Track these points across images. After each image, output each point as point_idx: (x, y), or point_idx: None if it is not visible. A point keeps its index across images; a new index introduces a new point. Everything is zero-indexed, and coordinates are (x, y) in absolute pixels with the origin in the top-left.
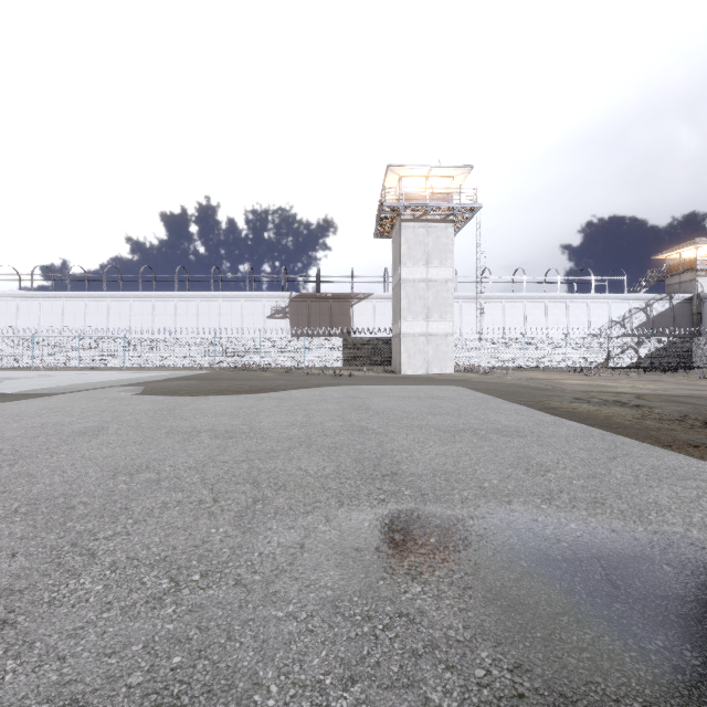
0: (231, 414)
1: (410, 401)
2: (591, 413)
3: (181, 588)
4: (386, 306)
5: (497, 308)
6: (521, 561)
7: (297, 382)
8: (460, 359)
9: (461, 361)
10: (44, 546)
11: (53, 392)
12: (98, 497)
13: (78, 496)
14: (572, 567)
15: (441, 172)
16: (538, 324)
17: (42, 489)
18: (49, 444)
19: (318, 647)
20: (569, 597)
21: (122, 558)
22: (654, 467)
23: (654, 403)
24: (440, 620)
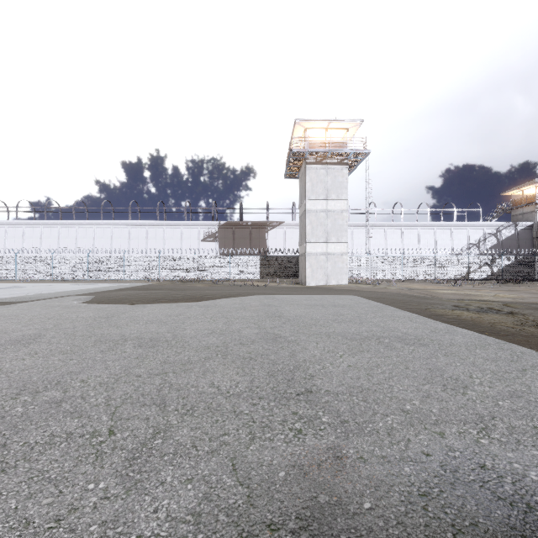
0: (160, 322)
1: (316, 309)
2: (475, 320)
3: None
4: (293, 232)
5: (381, 233)
6: None
7: (222, 292)
8: (352, 273)
9: (353, 275)
10: None
11: (19, 301)
12: None
13: None
14: None
15: (338, 125)
16: (412, 246)
17: None
18: None
19: None
20: None
21: None
22: None
23: (523, 311)
24: None
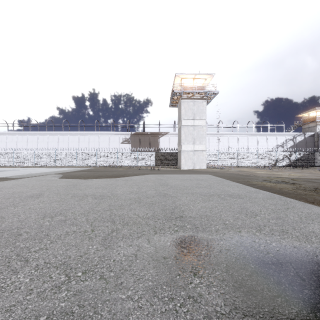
0: (103, 187)
1: (187, 181)
2: (272, 187)
3: (71, 280)
4: (174, 138)
5: (225, 139)
6: (250, 264)
7: (134, 172)
8: (208, 162)
9: (209, 163)
10: (2, 256)
11: (21, 177)
12: (34, 229)
13: (24, 228)
14: (278, 268)
15: (200, 76)
16: (244, 146)
17: (7, 225)
18: (14, 202)
19: (144, 318)
20: (279, 286)
21: (41, 263)
22: (308, 213)
23: (301, 182)
24: (211, 300)
